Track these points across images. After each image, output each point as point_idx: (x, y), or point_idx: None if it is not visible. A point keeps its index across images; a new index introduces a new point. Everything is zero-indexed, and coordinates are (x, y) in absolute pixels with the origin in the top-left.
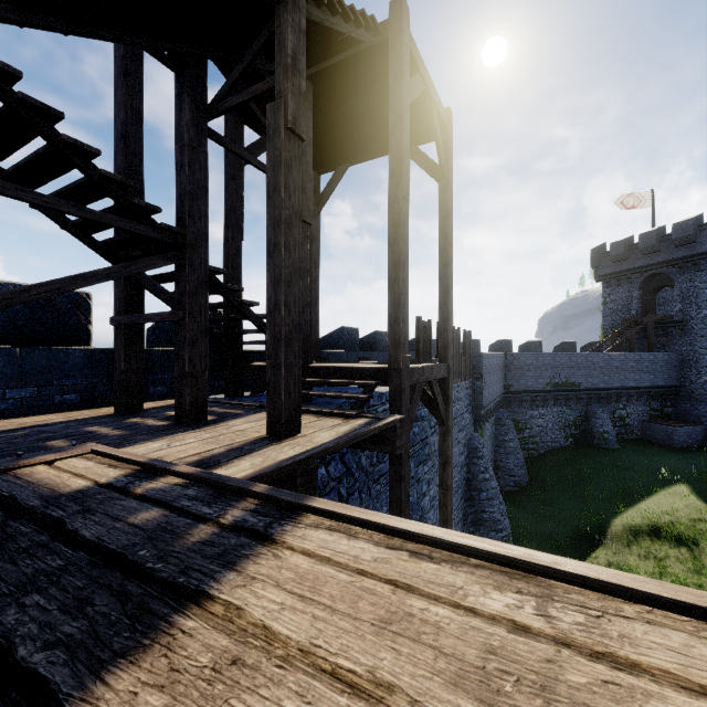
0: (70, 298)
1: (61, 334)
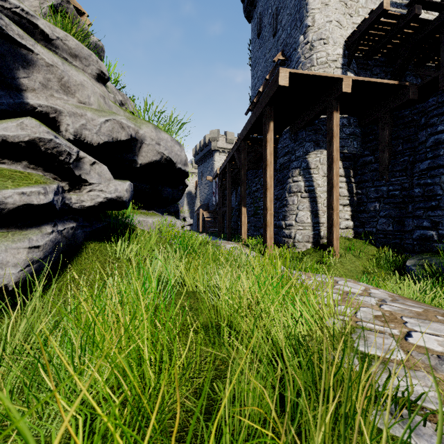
0: None
1: None
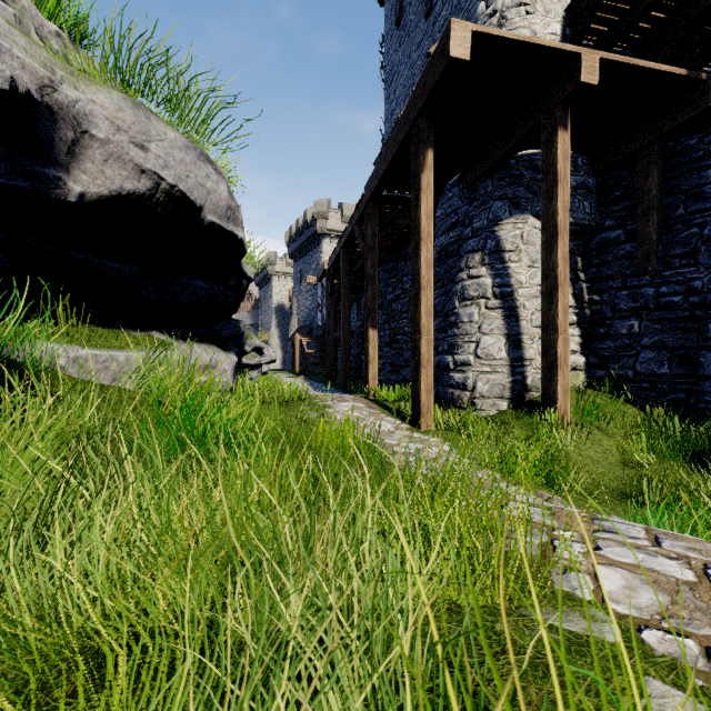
0: None
1: None
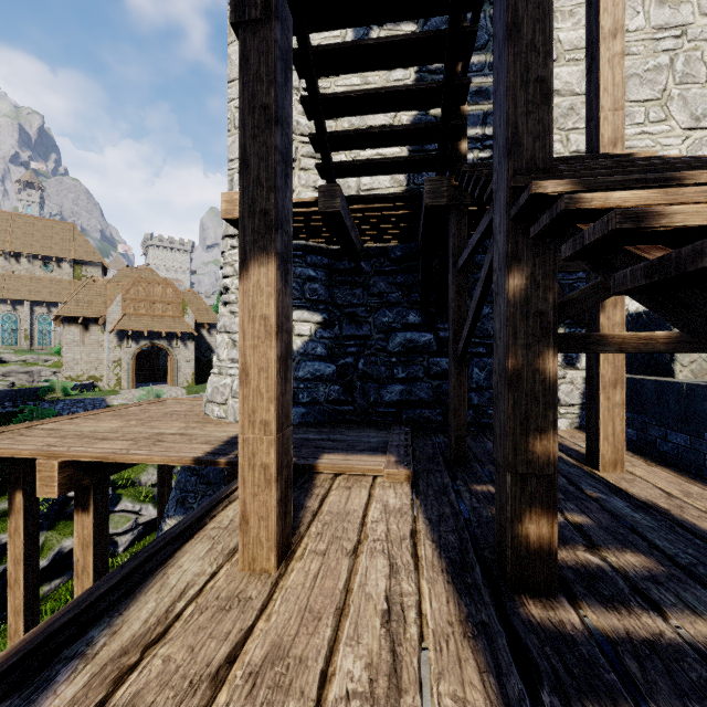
0: None
1: None
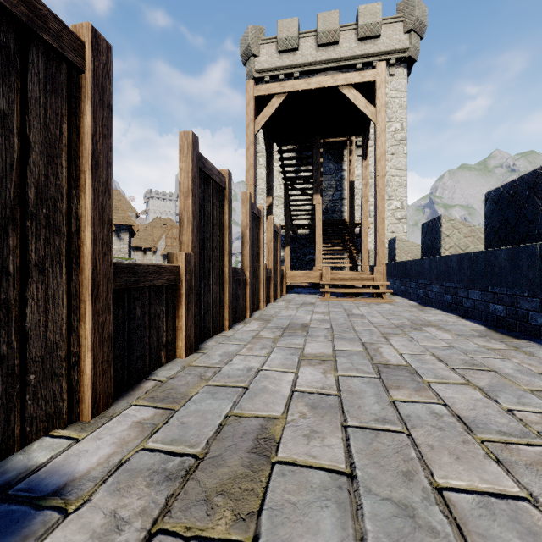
0: None
1: None
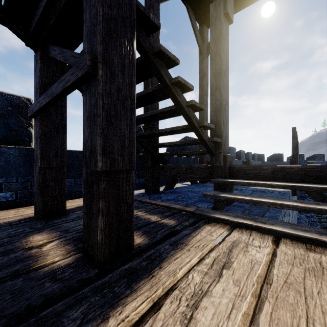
0: (10, 101)
1: (0, 134)
